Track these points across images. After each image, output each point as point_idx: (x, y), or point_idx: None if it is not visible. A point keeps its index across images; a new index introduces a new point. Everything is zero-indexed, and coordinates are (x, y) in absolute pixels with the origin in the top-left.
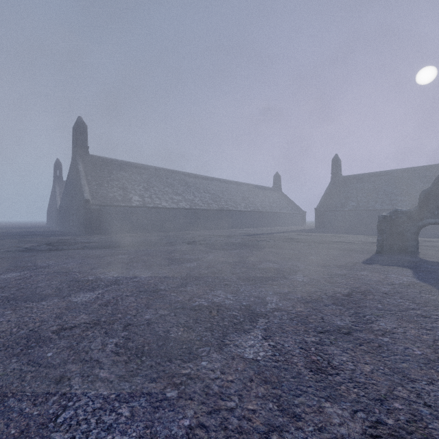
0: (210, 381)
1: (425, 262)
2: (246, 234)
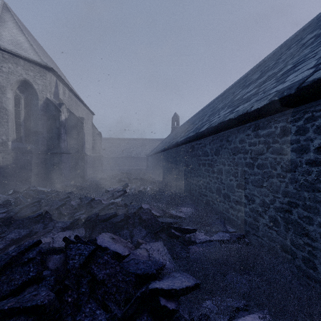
0: None
1: None
2: None
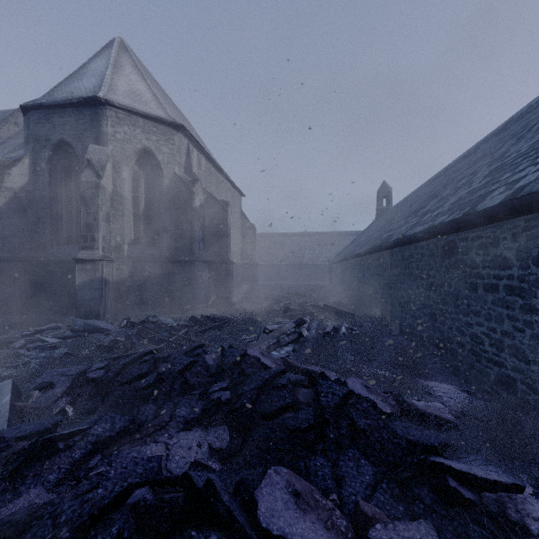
0: None
1: None
2: None
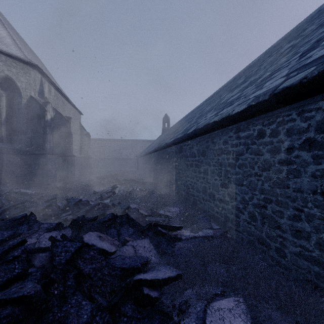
0: None
1: None
2: None
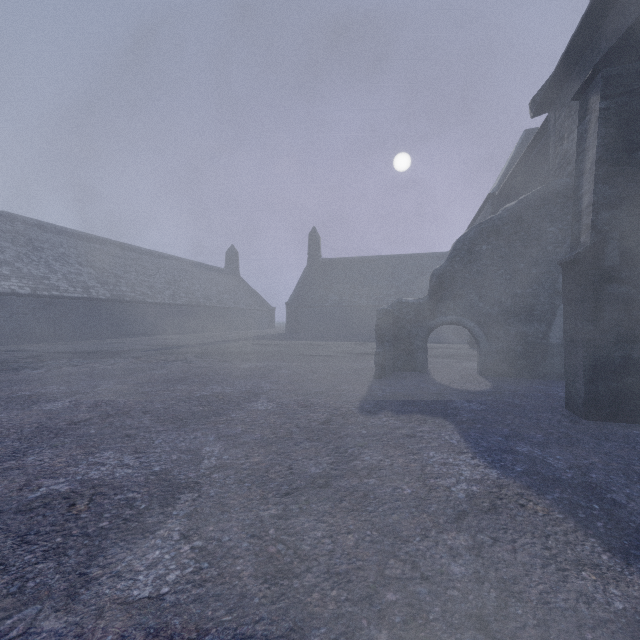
0: None
1: (452, 393)
2: (158, 348)
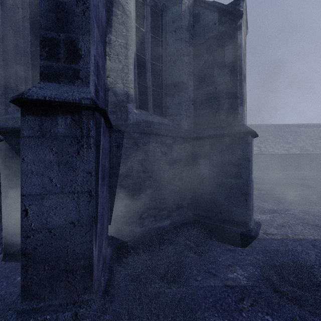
0: (319, 209)
1: None
2: None
